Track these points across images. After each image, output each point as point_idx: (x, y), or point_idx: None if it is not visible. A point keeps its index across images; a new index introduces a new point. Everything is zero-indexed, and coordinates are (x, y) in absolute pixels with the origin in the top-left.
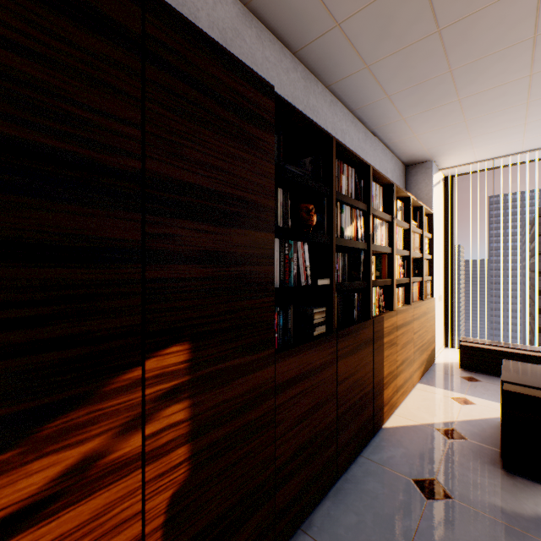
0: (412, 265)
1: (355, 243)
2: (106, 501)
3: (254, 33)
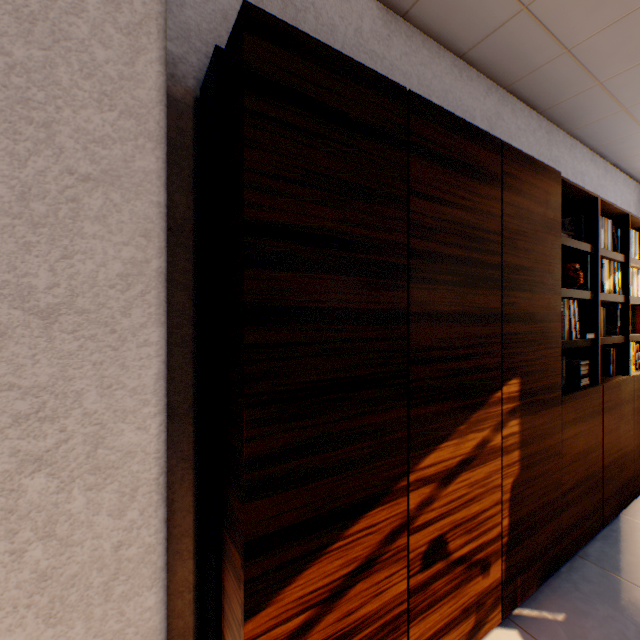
0: None
1: (613, 296)
2: (489, 470)
3: (509, 109)
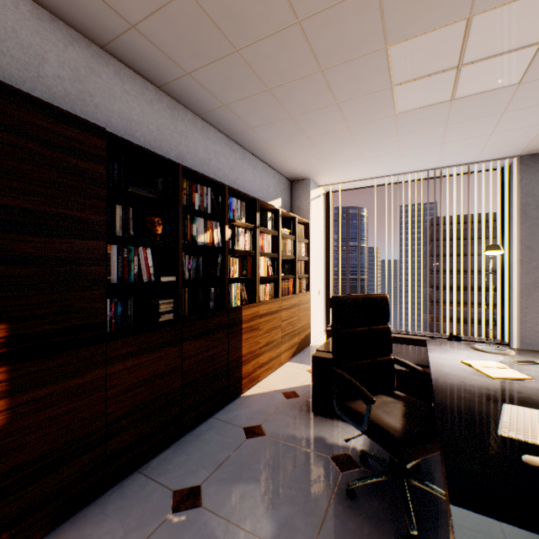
0: (288, 265)
1: (209, 247)
2: None
3: (112, 70)
